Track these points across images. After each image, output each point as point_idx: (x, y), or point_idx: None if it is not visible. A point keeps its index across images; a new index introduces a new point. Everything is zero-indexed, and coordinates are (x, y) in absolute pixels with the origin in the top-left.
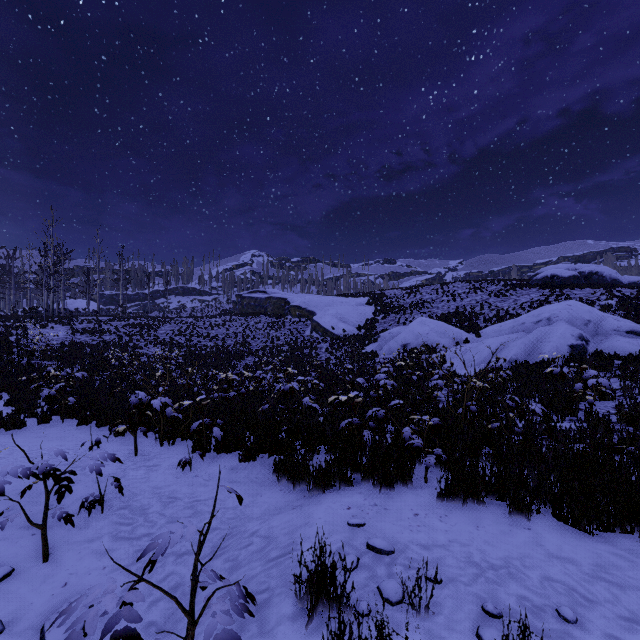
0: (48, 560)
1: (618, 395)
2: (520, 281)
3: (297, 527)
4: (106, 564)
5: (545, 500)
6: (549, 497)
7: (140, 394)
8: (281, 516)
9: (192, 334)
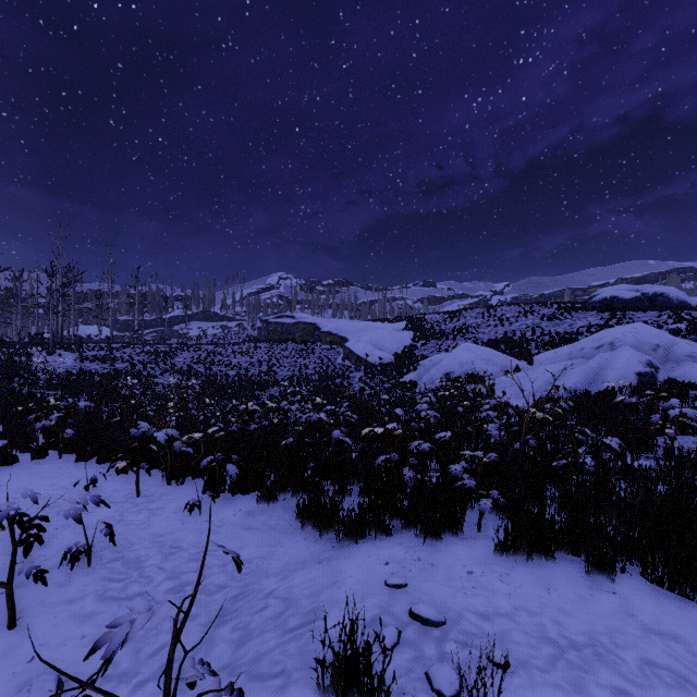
0: (15, 626)
1: None
2: (575, 304)
3: (323, 587)
4: (86, 632)
5: (630, 555)
6: (636, 552)
7: (142, 425)
8: (304, 572)
9: (212, 362)
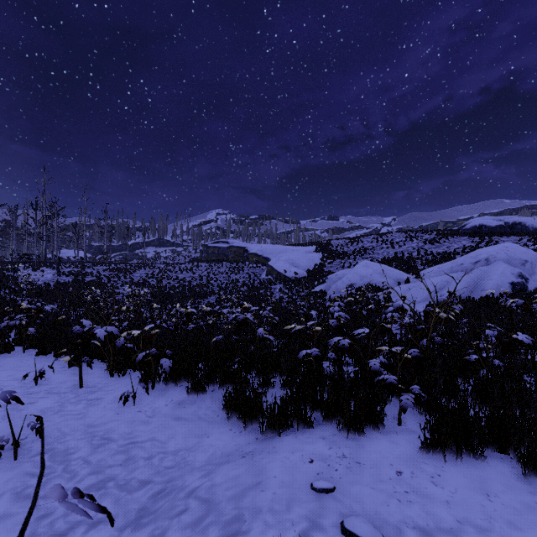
0: None
1: None
2: (451, 231)
3: (245, 488)
4: None
5: None
6: None
7: (84, 322)
8: (227, 468)
9: (163, 277)
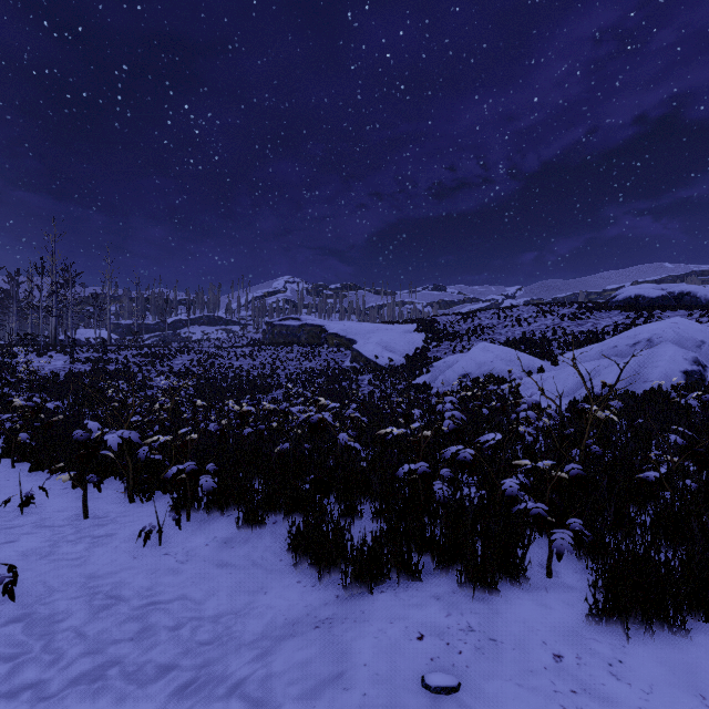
0: None
1: None
2: (597, 303)
3: (319, 683)
4: None
5: None
6: None
7: (90, 425)
8: (292, 646)
9: (213, 365)
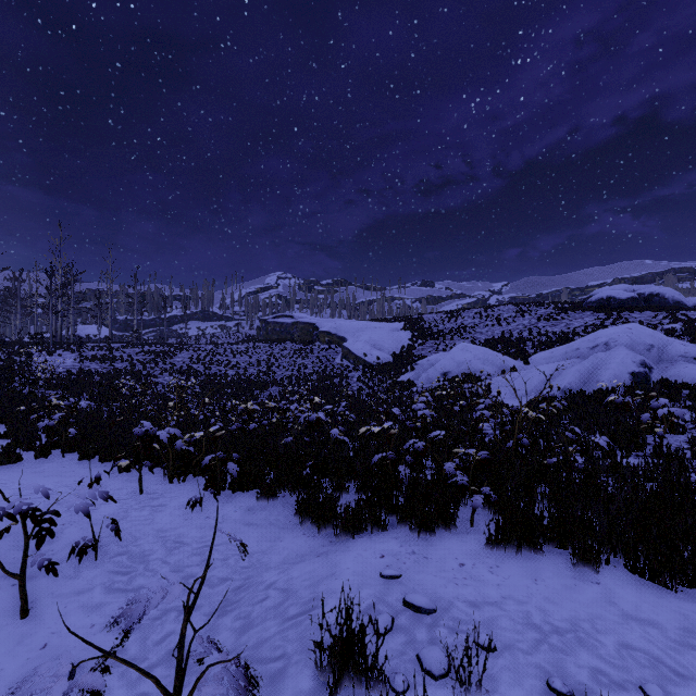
0: (27, 616)
1: (689, 428)
2: (572, 304)
3: (321, 579)
4: (95, 621)
5: (615, 548)
6: (620, 545)
7: (145, 424)
8: (303, 565)
9: (211, 362)
